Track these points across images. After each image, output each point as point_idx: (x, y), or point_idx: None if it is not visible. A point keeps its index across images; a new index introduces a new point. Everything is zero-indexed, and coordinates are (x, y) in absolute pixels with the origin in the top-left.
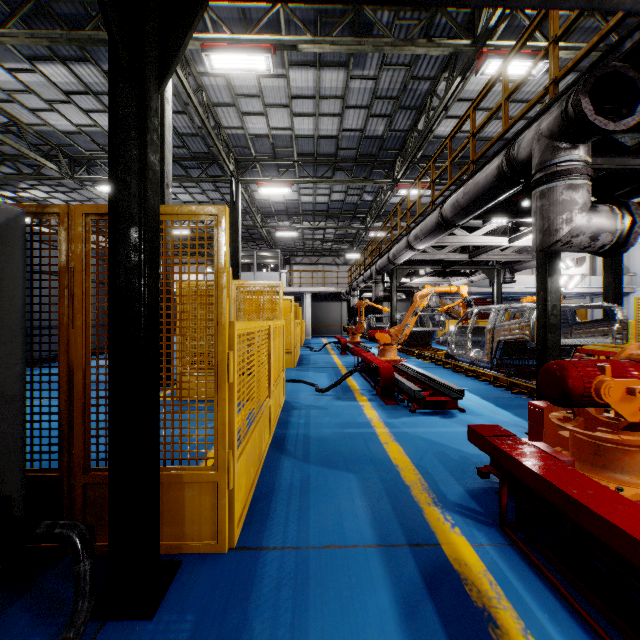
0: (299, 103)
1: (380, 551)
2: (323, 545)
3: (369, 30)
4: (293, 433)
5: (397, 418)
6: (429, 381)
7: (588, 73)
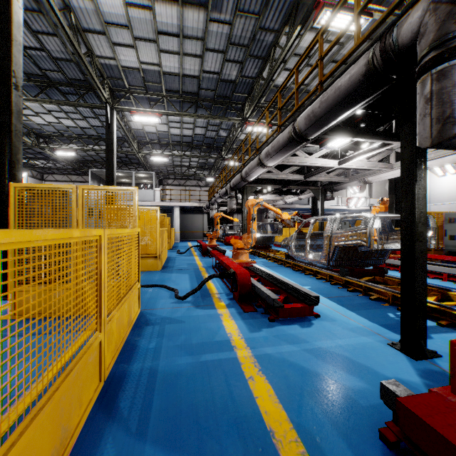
0: (165, 40)
1: None
2: None
3: None
4: (136, 370)
5: (257, 331)
6: (281, 284)
7: None
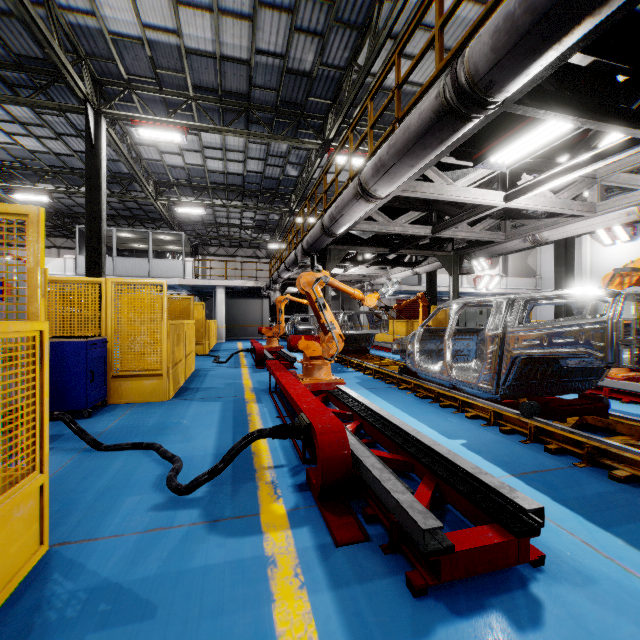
0: None
1: None
2: None
3: None
4: None
5: None
6: (413, 445)
7: None
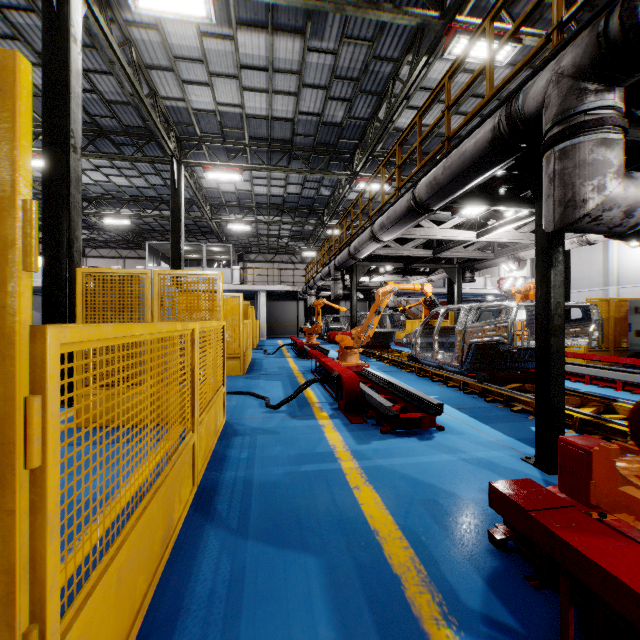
0: (250, 75)
1: None
2: None
3: None
4: (229, 478)
5: (366, 443)
6: (398, 391)
7: None
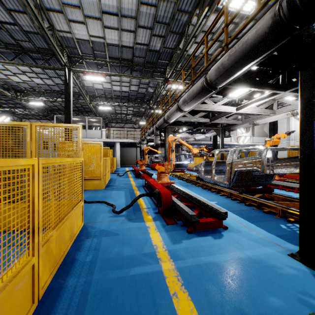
0: (108, 18)
1: None
2: None
3: None
4: (70, 286)
5: (178, 243)
6: (195, 200)
7: None
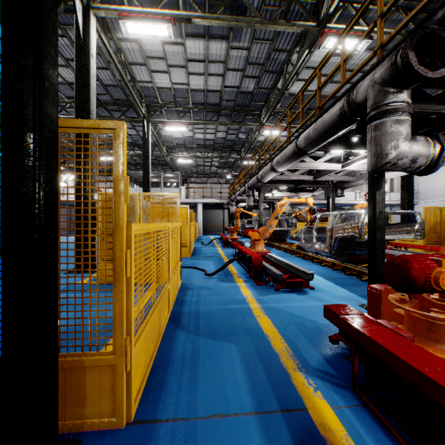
0: (193, 65)
1: (258, 418)
2: (209, 415)
3: (244, 12)
4: (187, 310)
5: (265, 295)
6: (287, 267)
7: (413, 33)
